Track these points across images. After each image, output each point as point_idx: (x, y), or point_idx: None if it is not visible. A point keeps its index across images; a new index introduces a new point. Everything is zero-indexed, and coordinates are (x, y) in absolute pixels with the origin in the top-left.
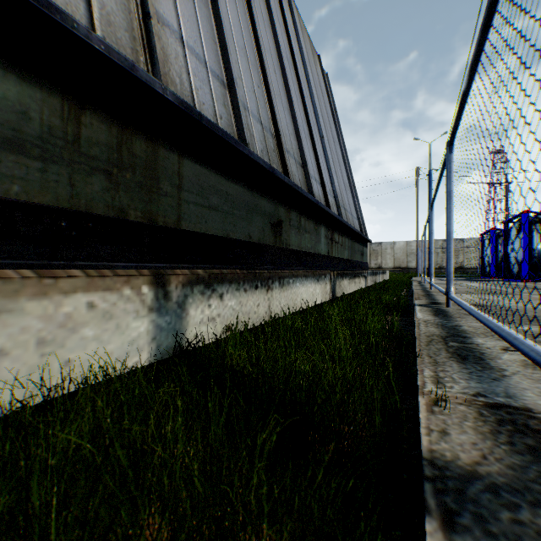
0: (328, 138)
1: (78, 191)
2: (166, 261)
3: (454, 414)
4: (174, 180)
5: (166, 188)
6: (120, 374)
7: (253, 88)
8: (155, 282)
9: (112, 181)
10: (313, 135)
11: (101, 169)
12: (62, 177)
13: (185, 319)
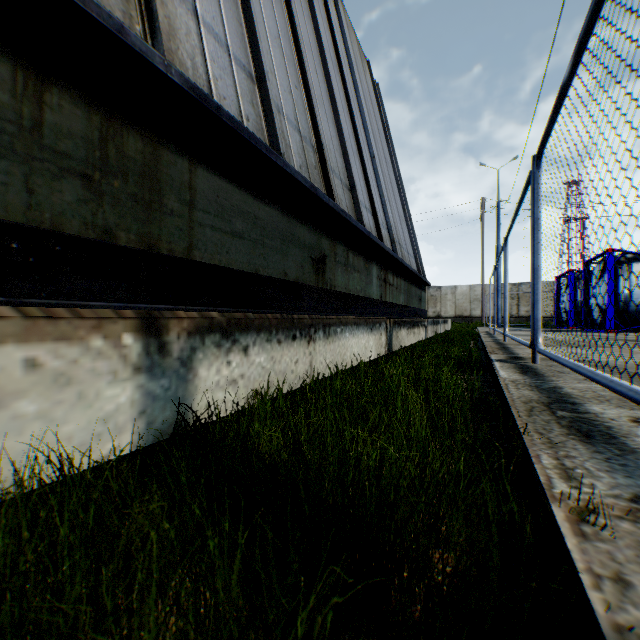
0: (380, 159)
1: (39, 200)
2: (172, 303)
3: (620, 539)
4: (183, 194)
5: (173, 204)
6: (78, 474)
7: (289, 88)
8: (145, 329)
9: (92, 189)
10: (362, 154)
11: (75, 171)
12: (14, 178)
13: (192, 383)
